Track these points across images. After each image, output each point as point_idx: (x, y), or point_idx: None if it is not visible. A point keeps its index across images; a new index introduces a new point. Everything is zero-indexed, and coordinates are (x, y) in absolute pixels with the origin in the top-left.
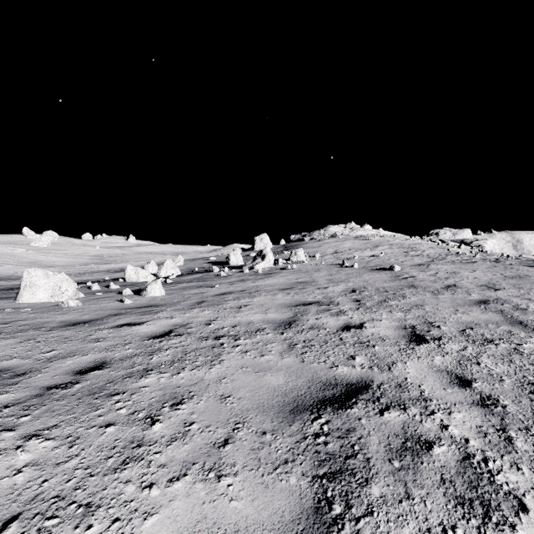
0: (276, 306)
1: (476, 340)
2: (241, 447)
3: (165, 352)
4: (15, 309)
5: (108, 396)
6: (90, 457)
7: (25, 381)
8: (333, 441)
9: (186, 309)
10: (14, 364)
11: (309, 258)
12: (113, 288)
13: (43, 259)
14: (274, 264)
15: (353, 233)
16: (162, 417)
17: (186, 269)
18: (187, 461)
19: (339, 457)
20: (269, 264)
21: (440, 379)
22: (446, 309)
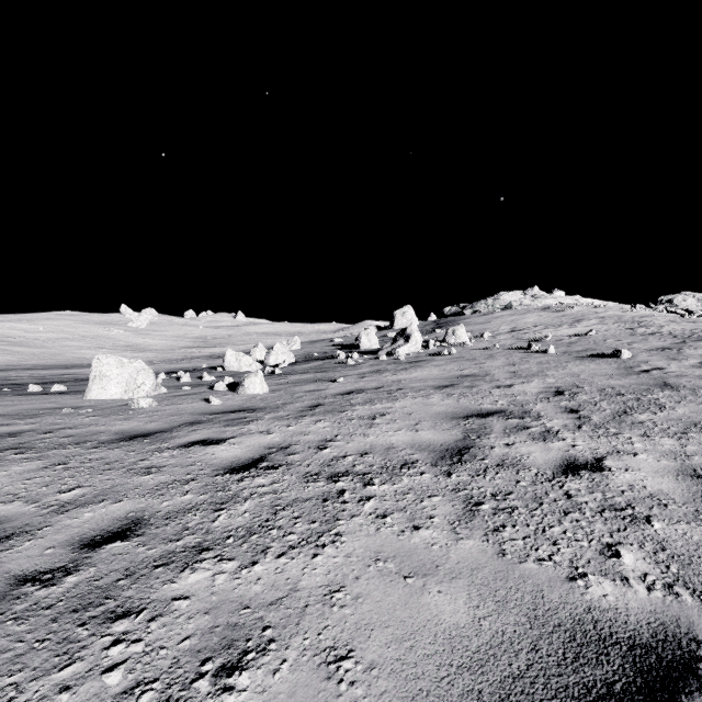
0: (432, 417)
1: None
2: None
3: (242, 505)
4: (76, 408)
5: (106, 620)
6: None
7: None
8: None
9: (291, 419)
10: (8, 513)
11: (474, 338)
12: (207, 380)
13: (140, 342)
14: (423, 347)
15: (537, 302)
16: None
17: (303, 354)
18: None
19: None
20: (415, 348)
21: None
22: None
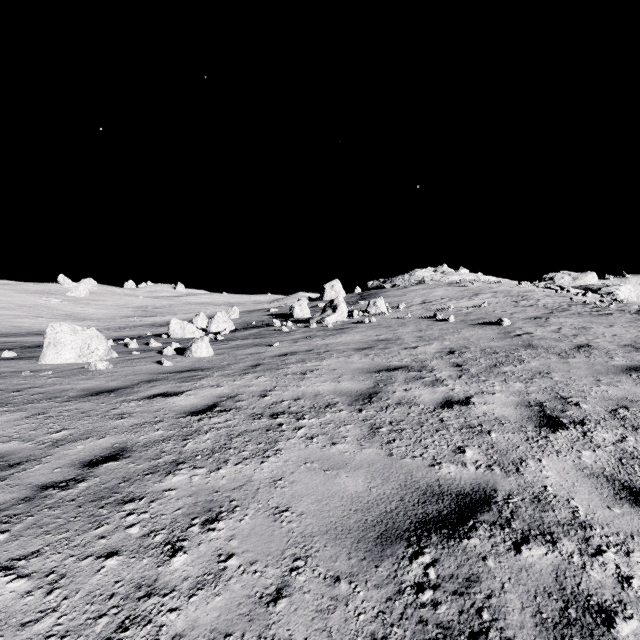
0: (351, 372)
1: (637, 426)
2: (301, 606)
3: (204, 435)
4: (34, 371)
5: (118, 504)
6: (73, 614)
7: (16, 476)
8: (446, 601)
9: (237, 375)
10: (10, 448)
11: (392, 309)
12: (154, 346)
13: (80, 311)
14: (348, 316)
15: (445, 278)
16: (187, 543)
17: (242, 322)
18: (216, 630)
19: (459, 635)
20: (341, 317)
21: (599, 489)
22: (583, 379)
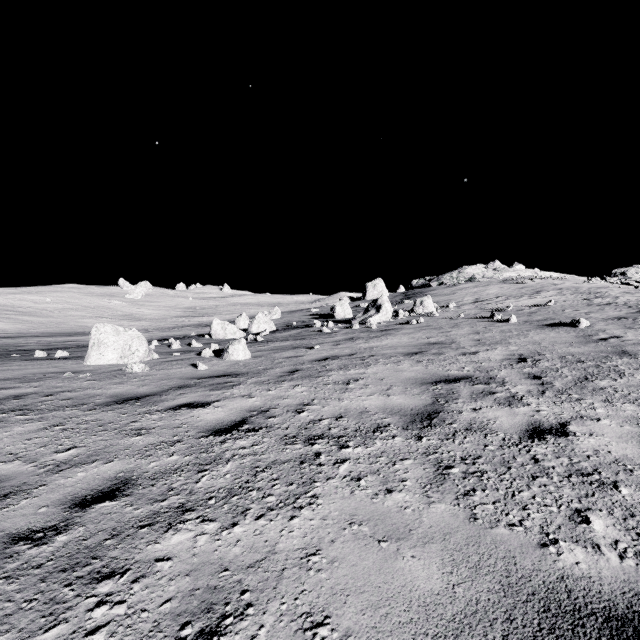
0: (402, 383)
1: None
2: None
3: (224, 466)
4: (76, 373)
5: (91, 580)
6: None
7: None
8: None
9: (271, 383)
10: (8, 472)
11: (440, 309)
12: (195, 346)
13: (136, 312)
14: (393, 316)
15: (498, 275)
16: None
17: (283, 323)
18: None
19: None
20: (385, 318)
21: None
22: None
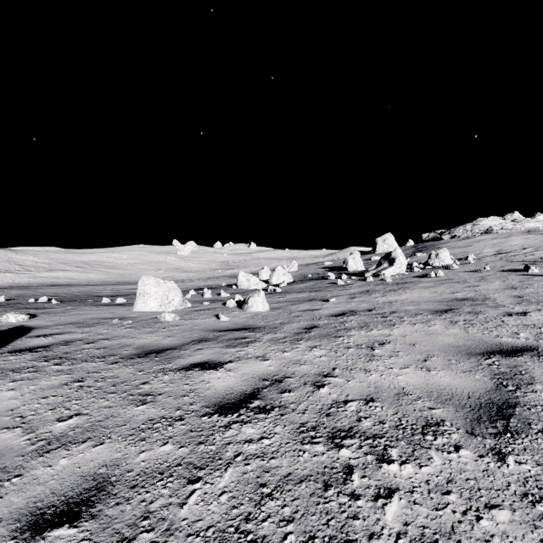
0: (442, 351)
1: None
2: None
3: (222, 476)
4: (123, 319)
5: None
6: None
7: None
8: None
9: (287, 342)
10: (1, 445)
11: (458, 261)
12: (223, 296)
13: (184, 266)
14: (406, 269)
15: (519, 226)
16: None
17: (299, 275)
18: None
19: None
20: (399, 270)
21: None
22: None
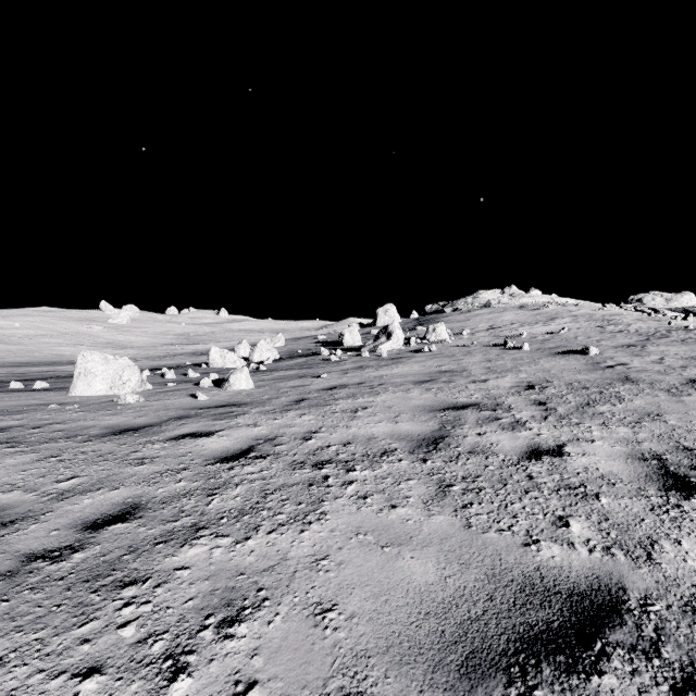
0: (411, 410)
1: None
2: None
3: (234, 490)
4: (62, 404)
5: (115, 587)
6: None
7: (5, 539)
8: None
9: (277, 412)
10: (9, 501)
11: (454, 336)
12: (192, 376)
13: (121, 339)
14: (404, 344)
15: (514, 300)
16: (195, 658)
17: (287, 351)
18: None
19: None
20: (396, 345)
21: None
22: None
